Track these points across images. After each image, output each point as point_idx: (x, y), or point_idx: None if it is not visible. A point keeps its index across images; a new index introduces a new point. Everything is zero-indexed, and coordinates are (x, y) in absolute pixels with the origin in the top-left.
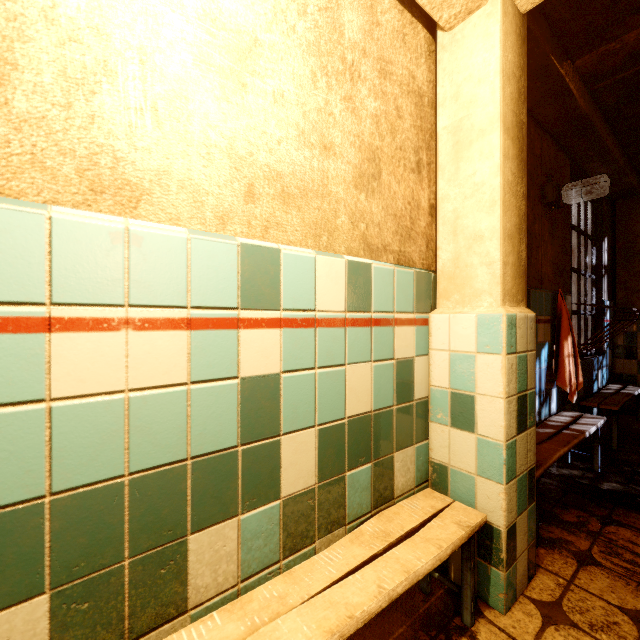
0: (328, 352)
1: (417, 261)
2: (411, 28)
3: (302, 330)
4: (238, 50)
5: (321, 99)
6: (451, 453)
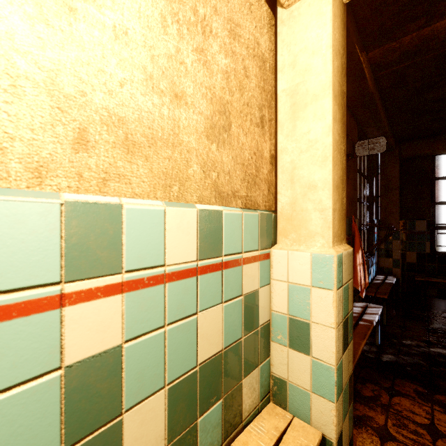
0: (179, 305)
1: (261, 204)
2: (256, 0)
3: (149, 289)
4: None
5: (172, 46)
6: (289, 370)
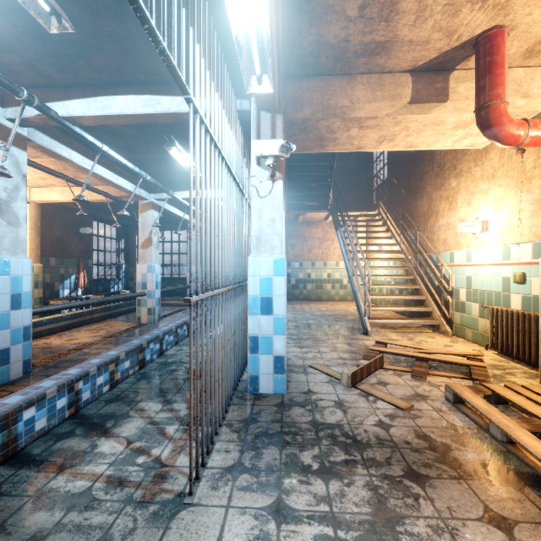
0: None
1: None
2: None
3: None
4: None
5: None
6: None
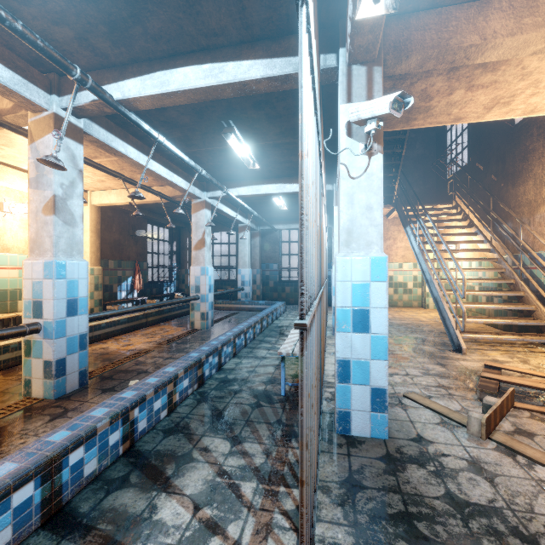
0: None
1: None
2: None
3: None
4: (27, 223)
5: None
6: None
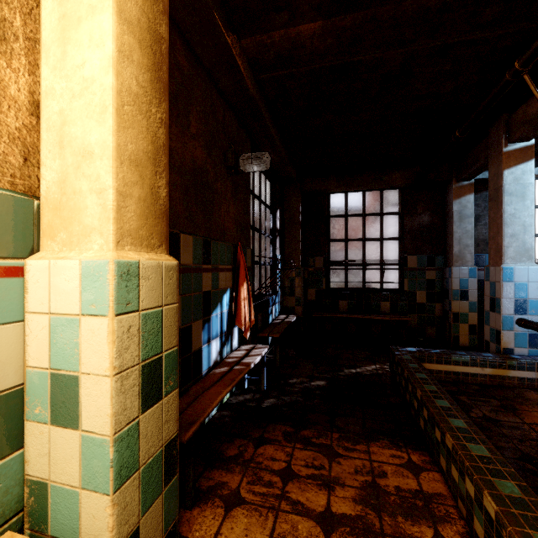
0: None
1: None
2: None
3: None
4: None
5: None
6: (52, 463)
